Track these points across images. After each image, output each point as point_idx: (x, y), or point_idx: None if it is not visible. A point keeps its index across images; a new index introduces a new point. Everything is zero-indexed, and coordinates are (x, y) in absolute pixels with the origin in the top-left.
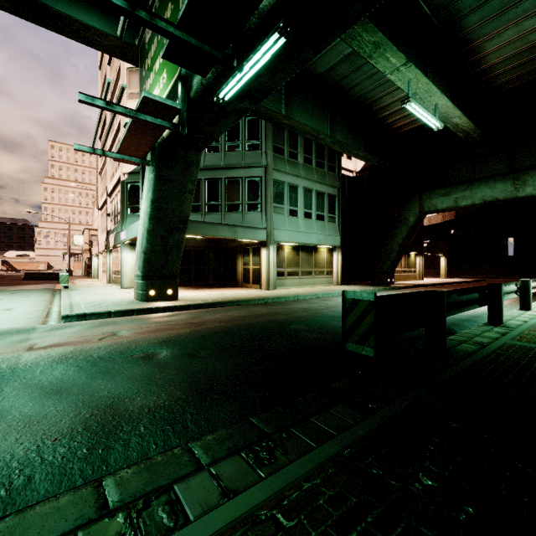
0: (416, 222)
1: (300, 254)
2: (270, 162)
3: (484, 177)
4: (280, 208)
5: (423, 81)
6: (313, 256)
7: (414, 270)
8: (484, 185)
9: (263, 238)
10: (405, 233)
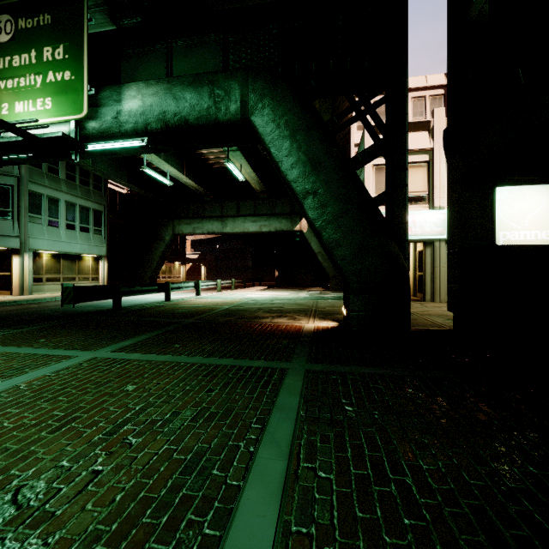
0: (171, 240)
1: (62, 261)
2: (24, 174)
3: (210, 216)
4: (37, 218)
5: (155, 156)
6: (77, 264)
7: (178, 276)
8: (208, 222)
9: (15, 245)
10: (163, 248)
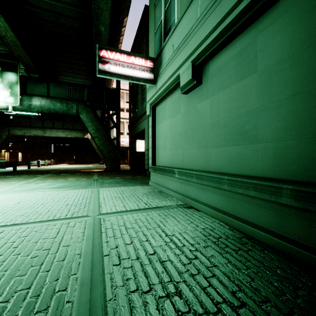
0: (7, 138)
1: None
2: None
3: (35, 126)
4: None
5: None
6: None
7: (4, 159)
8: (34, 130)
9: None
10: (1, 142)
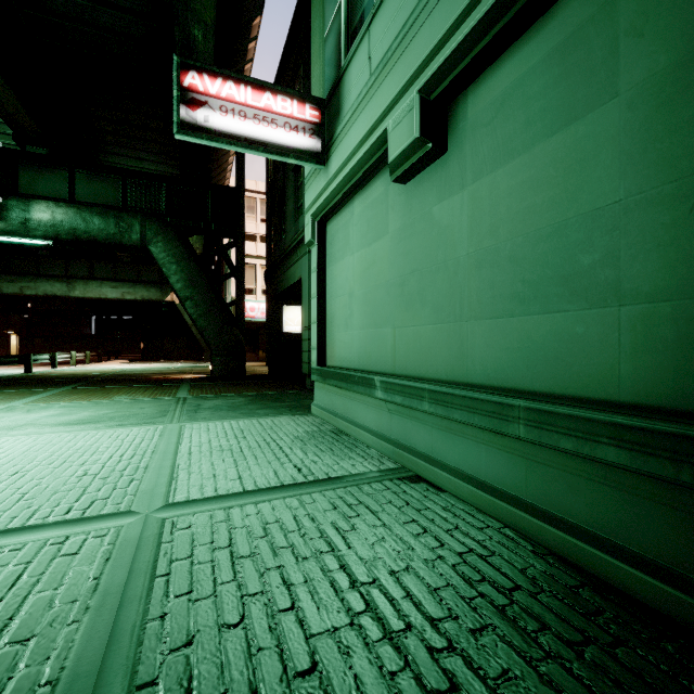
0: None
1: None
2: None
3: (47, 274)
4: None
5: None
6: None
7: None
8: (46, 282)
9: None
10: None
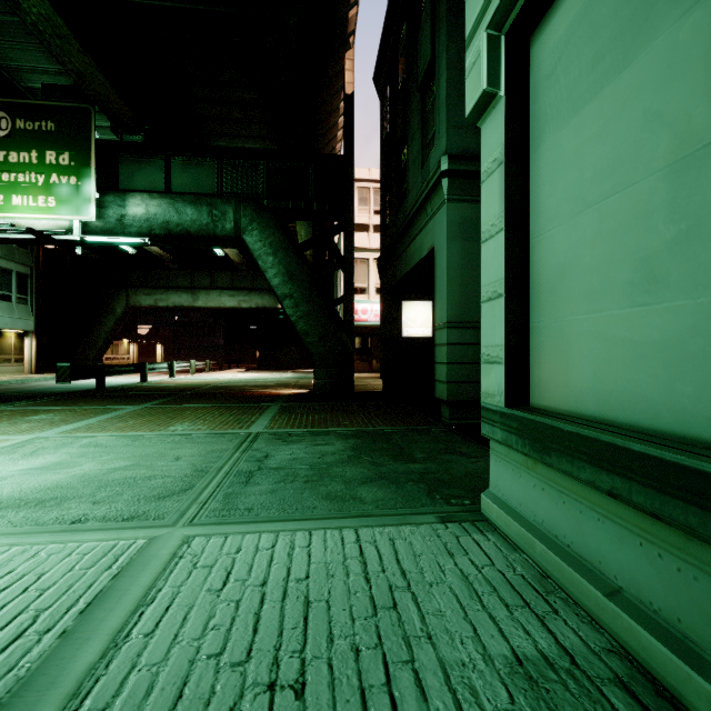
0: (124, 313)
1: None
2: None
3: (176, 286)
4: None
5: None
6: None
7: (128, 358)
8: (175, 293)
9: None
10: (114, 322)
